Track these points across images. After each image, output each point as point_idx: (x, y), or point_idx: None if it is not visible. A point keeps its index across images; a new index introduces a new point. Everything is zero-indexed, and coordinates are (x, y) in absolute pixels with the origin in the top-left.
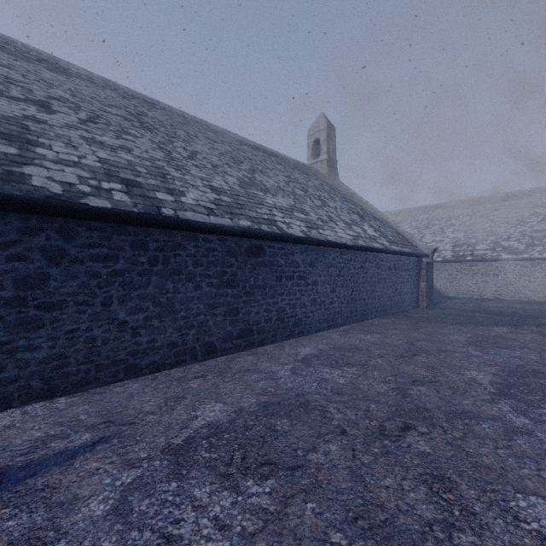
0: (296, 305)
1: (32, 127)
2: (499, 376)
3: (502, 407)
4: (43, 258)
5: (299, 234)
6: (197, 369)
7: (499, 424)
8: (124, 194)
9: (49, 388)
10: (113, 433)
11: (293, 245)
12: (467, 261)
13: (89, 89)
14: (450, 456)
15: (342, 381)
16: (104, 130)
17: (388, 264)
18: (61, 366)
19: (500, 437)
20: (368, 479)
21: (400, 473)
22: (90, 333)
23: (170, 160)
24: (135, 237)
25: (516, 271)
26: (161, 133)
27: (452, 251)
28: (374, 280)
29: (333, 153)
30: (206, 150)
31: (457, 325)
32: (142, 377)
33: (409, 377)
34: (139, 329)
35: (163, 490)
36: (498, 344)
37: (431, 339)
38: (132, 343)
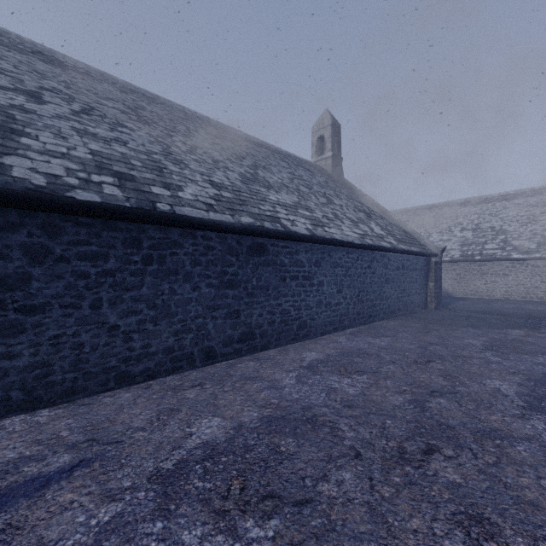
0: (301, 307)
1: (19, 116)
2: (525, 386)
3: (535, 424)
4: (24, 257)
5: (303, 231)
6: (195, 377)
7: (536, 446)
8: (116, 188)
9: (31, 399)
10: (96, 455)
11: (297, 243)
12: (475, 261)
13: (85, 81)
14: (486, 489)
15: (352, 392)
16: (98, 122)
17: (396, 263)
18: (45, 375)
19: (540, 463)
20: (391, 519)
21: (429, 511)
22: (77, 338)
23: (168, 154)
24: (127, 234)
25: (527, 271)
26: (160, 127)
27: (460, 250)
28: (381, 280)
29: (338, 151)
30: (207, 145)
31: (470, 328)
32: (134, 385)
33: (426, 387)
34: (132, 334)
35: (145, 532)
36: (517, 349)
37: (444, 344)
38: (124, 349)
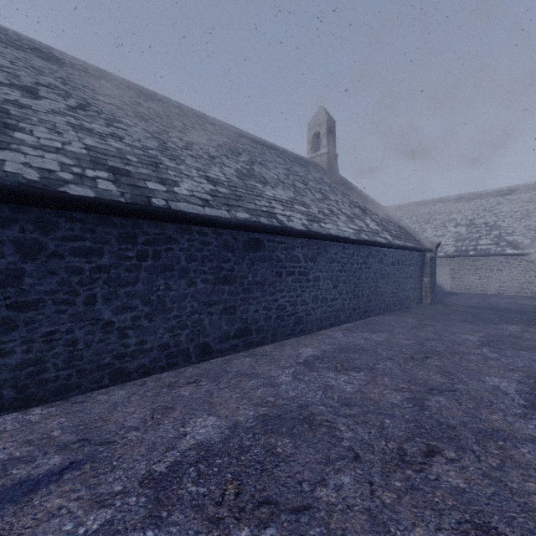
0: (297, 303)
1: (13, 111)
2: (525, 384)
3: None
4: (16, 253)
5: (299, 227)
6: (190, 373)
7: None
8: (111, 183)
9: (24, 397)
10: (87, 456)
11: (293, 239)
12: (469, 256)
13: (82, 78)
14: (491, 495)
15: (350, 389)
16: (94, 117)
17: (391, 258)
18: (38, 372)
19: None
20: (394, 528)
21: (432, 519)
22: (70, 335)
23: (164, 150)
24: (122, 229)
25: (521, 266)
26: (156, 123)
27: (454, 246)
28: (377, 275)
29: (334, 147)
30: (203, 141)
31: (466, 323)
32: (129, 382)
33: (424, 384)
34: (126, 330)
35: None
36: (515, 345)
37: (441, 339)
38: (119, 345)
